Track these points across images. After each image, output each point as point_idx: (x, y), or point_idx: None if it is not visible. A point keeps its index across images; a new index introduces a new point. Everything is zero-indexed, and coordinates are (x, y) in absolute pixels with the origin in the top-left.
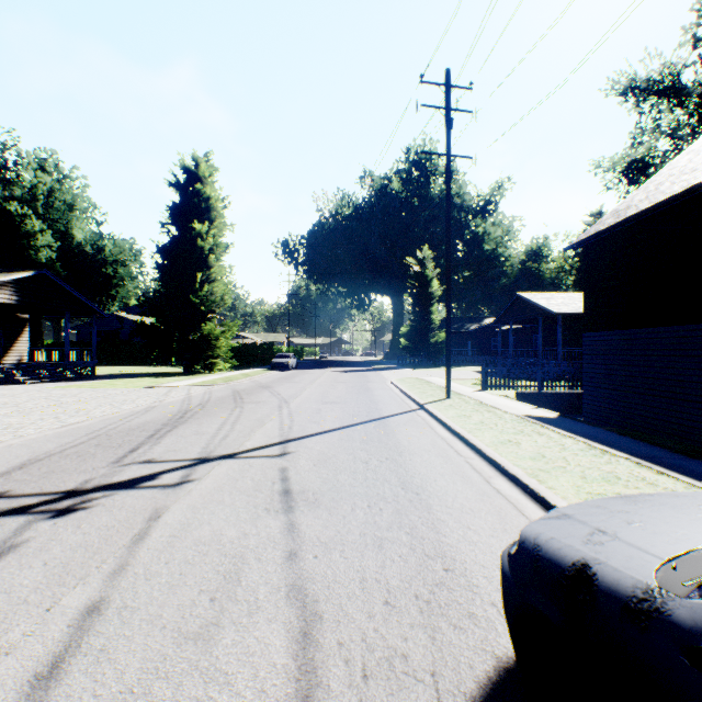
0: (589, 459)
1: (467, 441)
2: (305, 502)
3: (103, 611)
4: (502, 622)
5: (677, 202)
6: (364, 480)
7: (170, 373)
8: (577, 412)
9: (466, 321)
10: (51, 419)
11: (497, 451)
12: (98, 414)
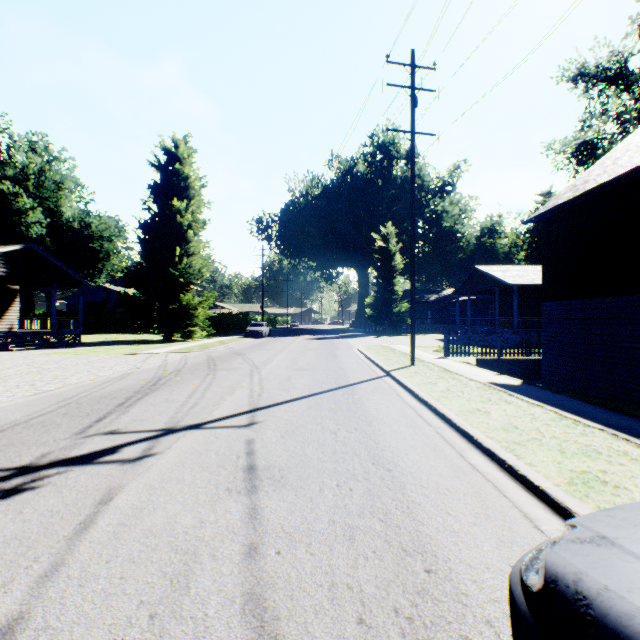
0: (563, 430)
1: (436, 410)
2: (270, 481)
3: (17, 635)
4: None
5: (638, 174)
6: (333, 454)
7: (151, 340)
8: (534, 378)
9: (426, 293)
10: (26, 386)
11: (467, 421)
12: (74, 381)
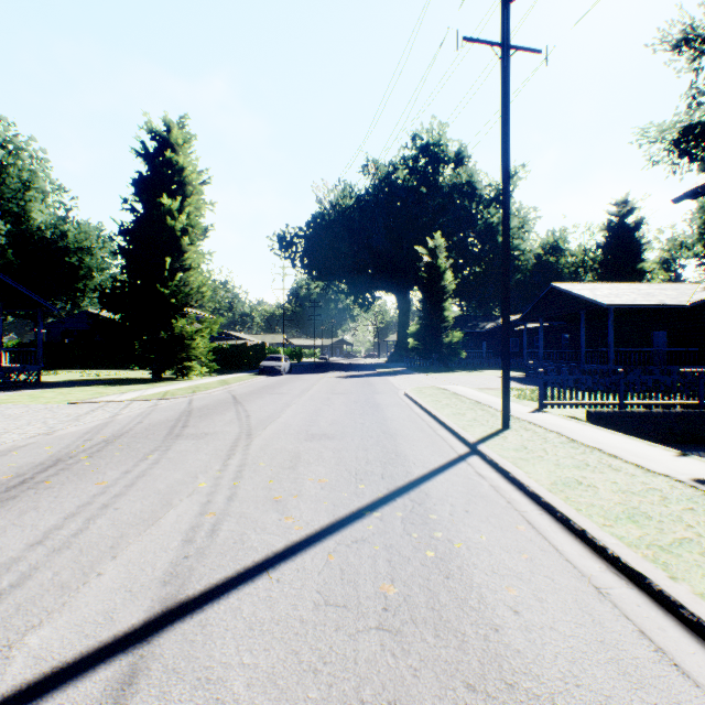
0: None
1: None
2: None
3: None
4: None
5: None
6: None
7: (136, 379)
8: (676, 441)
9: (481, 320)
10: None
11: None
12: None
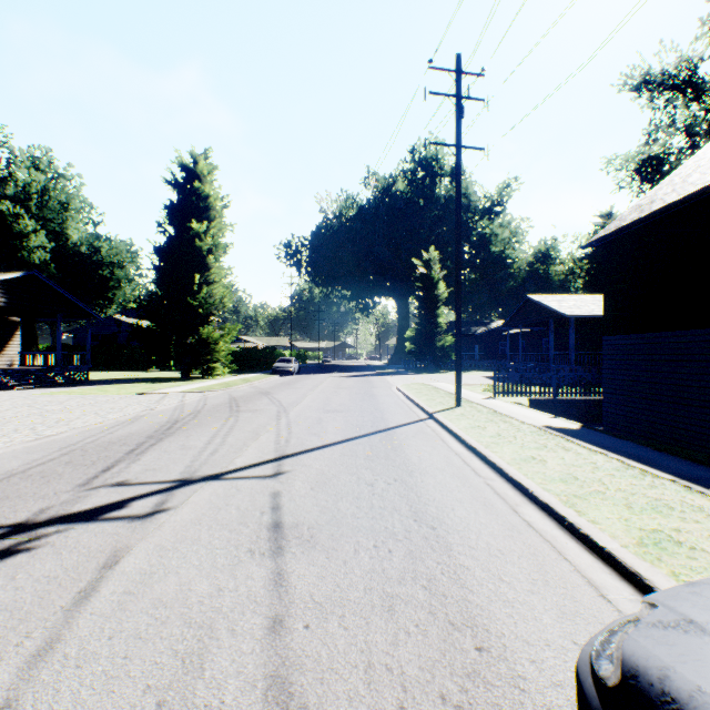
0: (629, 481)
1: (485, 458)
2: (298, 541)
3: None
4: None
5: None
6: (370, 510)
7: (167, 378)
8: (594, 421)
9: (473, 325)
10: (25, 431)
11: (521, 471)
12: (79, 424)
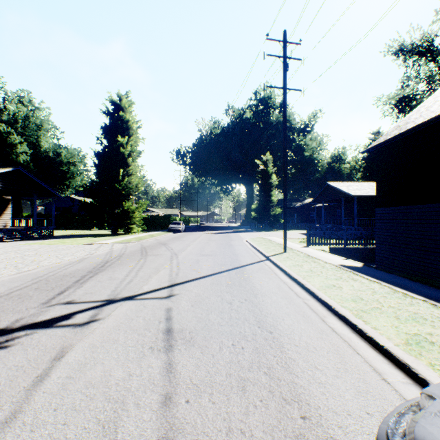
0: (396, 301)
1: (303, 285)
2: (182, 341)
3: None
4: None
5: None
6: (229, 320)
7: (103, 234)
8: (370, 261)
9: (293, 201)
10: (11, 268)
11: (326, 294)
12: (45, 263)
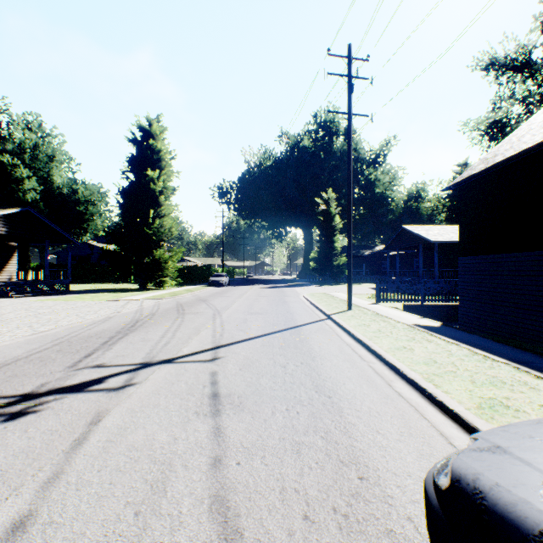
0: (474, 364)
1: (369, 347)
2: (231, 406)
3: (28, 528)
4: (421, 541)
5: (538, 150)
6: (283, 384)
7: (129, 289)
8: (452, 321)
9: (361, 248)
10: (25, 328)
11: (395, 356)
12: (65, 323)
